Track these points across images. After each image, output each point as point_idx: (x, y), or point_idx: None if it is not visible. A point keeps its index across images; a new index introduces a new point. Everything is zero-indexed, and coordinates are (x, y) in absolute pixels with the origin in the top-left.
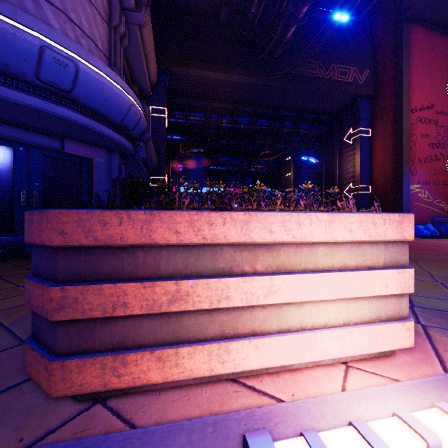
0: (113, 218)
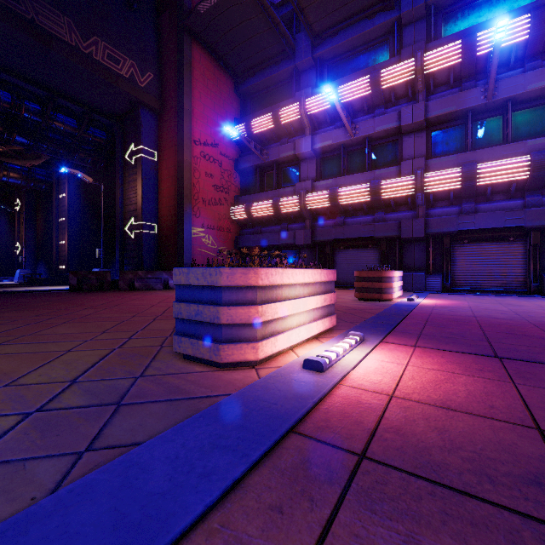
0: None
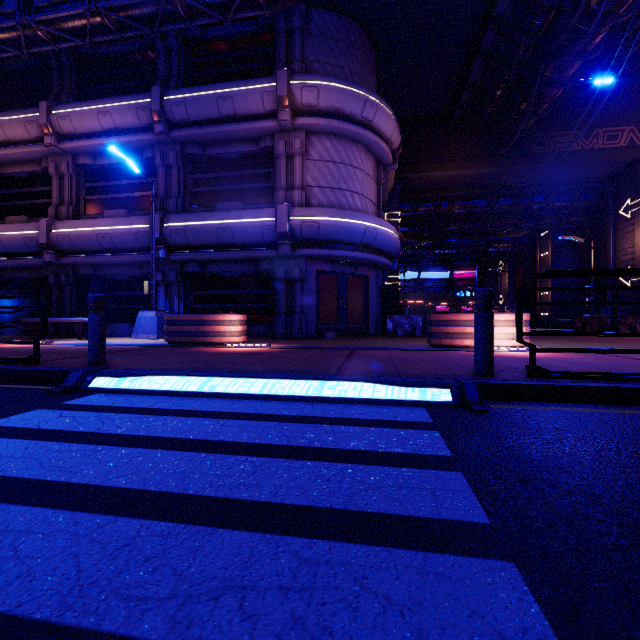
0: (452, 315)
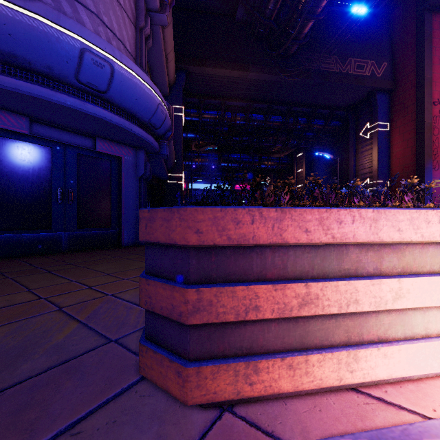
0: (245, 216)
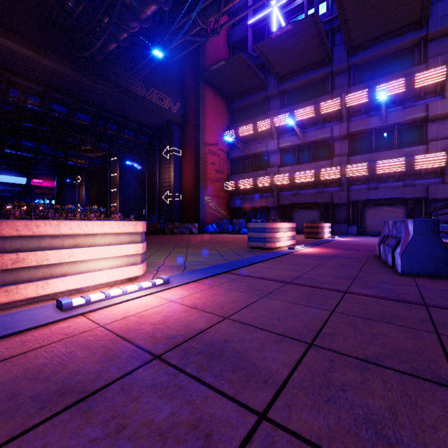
0: None
